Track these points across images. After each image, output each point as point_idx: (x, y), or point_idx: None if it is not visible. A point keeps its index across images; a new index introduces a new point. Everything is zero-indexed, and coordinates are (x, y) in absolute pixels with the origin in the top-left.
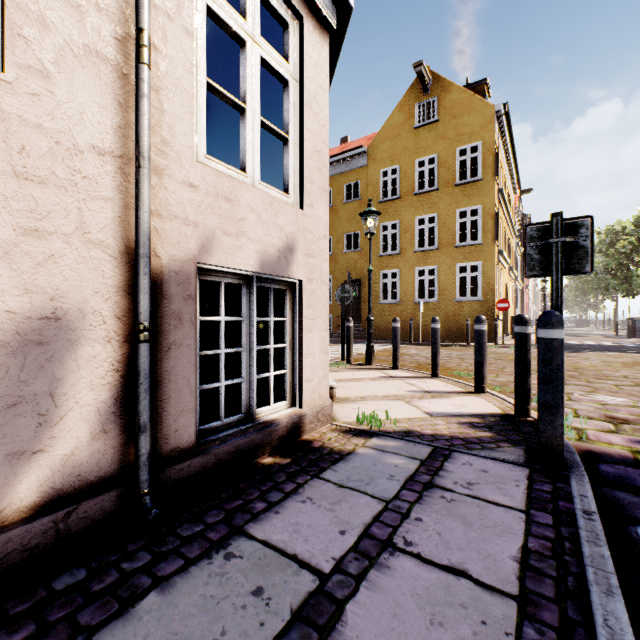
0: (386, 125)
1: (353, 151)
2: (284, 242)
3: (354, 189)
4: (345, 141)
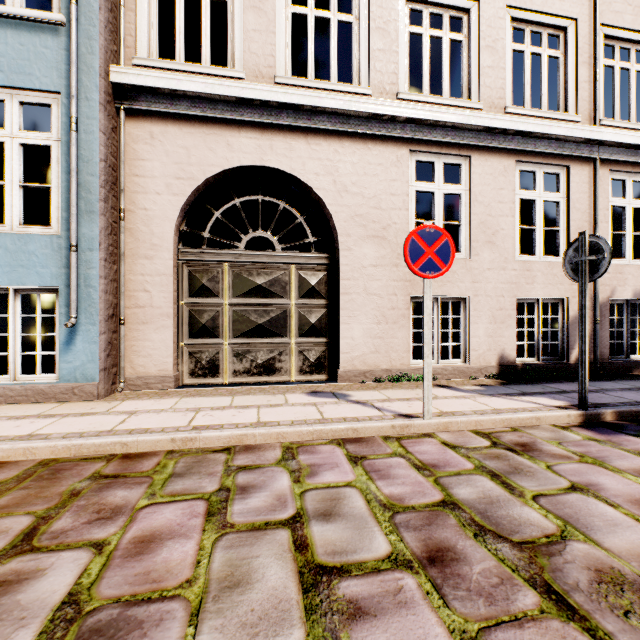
0: None
1: None
2: None
3: None
4: None
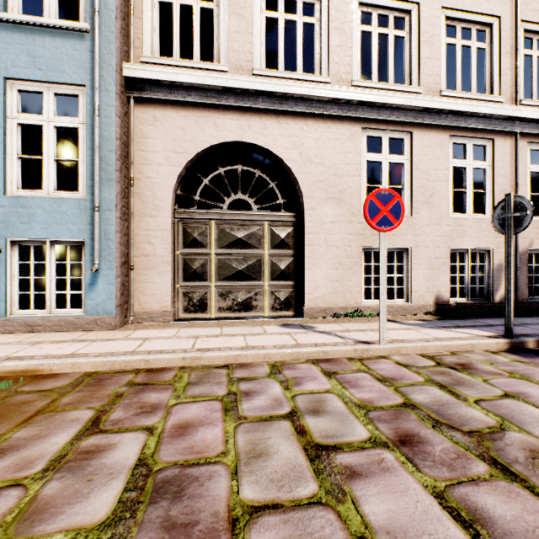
0: None
1: None
2: None
3: None
4: None
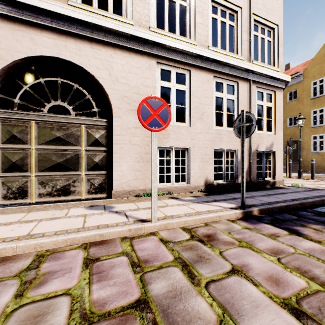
0: (315, 57)
1: (293, 75)
2: (271, 143)
3: (294, 91)
4: (288, 66)
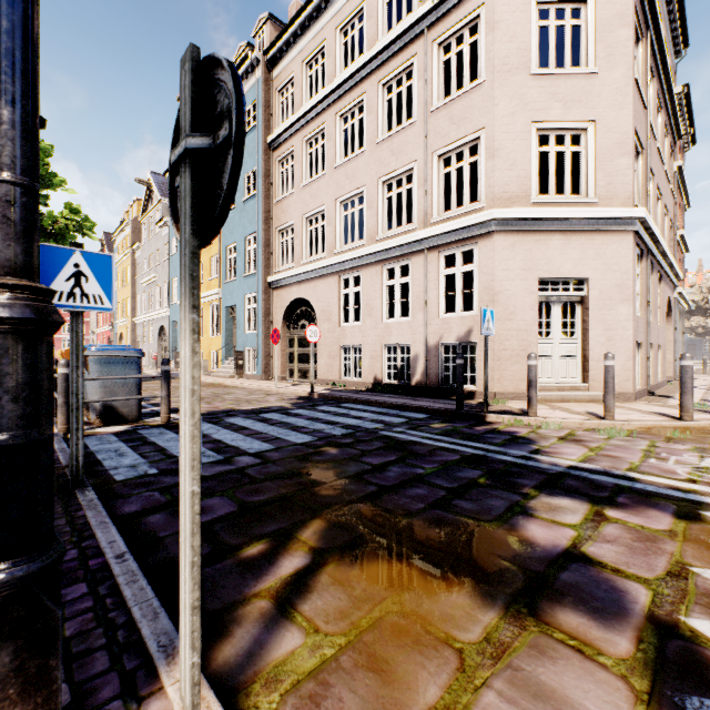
0: None
1: None
2: (467, 329)
3: None
4: None
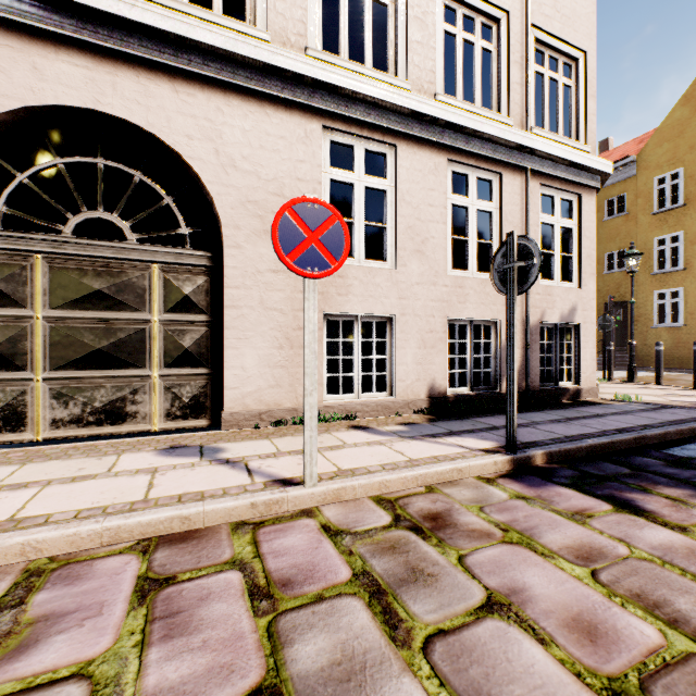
0: (663, 125)
1: (616, 163)
2: (571, 306)
3: (618, 198)
4: (605, 144)
